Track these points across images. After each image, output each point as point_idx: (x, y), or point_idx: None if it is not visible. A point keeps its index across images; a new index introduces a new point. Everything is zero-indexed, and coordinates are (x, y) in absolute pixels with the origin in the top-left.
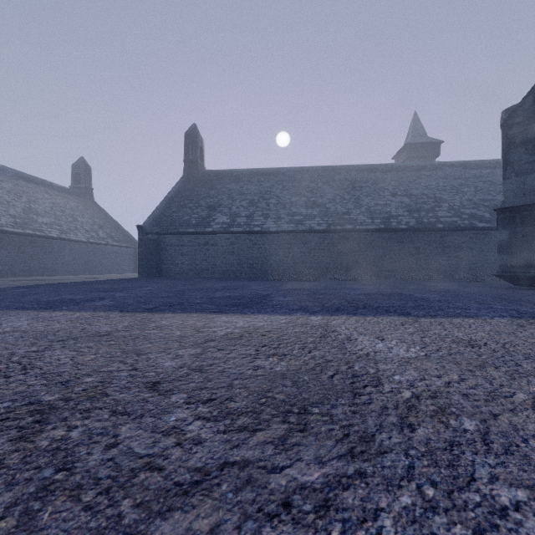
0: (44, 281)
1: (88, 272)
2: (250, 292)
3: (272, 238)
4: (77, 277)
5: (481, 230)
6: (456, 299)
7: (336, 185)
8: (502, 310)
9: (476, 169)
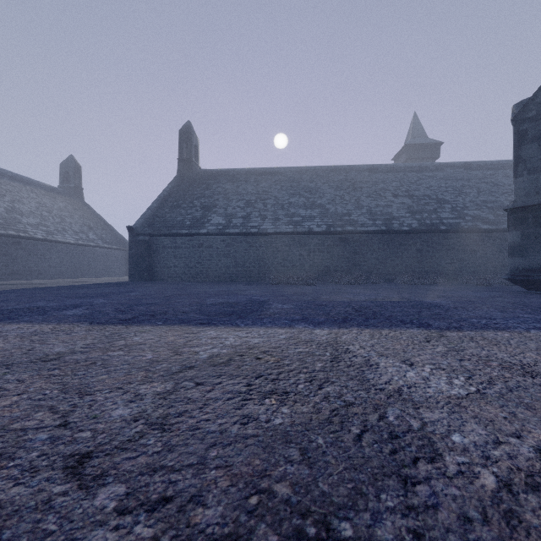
0: (25, 285)
1: (76, 275)
2: (245, 297)
3: (269, 240)
4: (63, 281)
5: (485, 232)
6: (472, 306)
7: (336, 185)
8: (532, 320)
9: (477, 170)
